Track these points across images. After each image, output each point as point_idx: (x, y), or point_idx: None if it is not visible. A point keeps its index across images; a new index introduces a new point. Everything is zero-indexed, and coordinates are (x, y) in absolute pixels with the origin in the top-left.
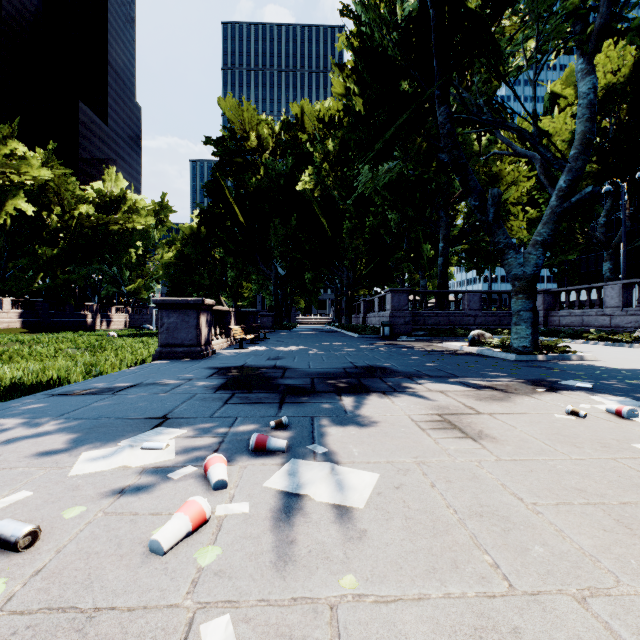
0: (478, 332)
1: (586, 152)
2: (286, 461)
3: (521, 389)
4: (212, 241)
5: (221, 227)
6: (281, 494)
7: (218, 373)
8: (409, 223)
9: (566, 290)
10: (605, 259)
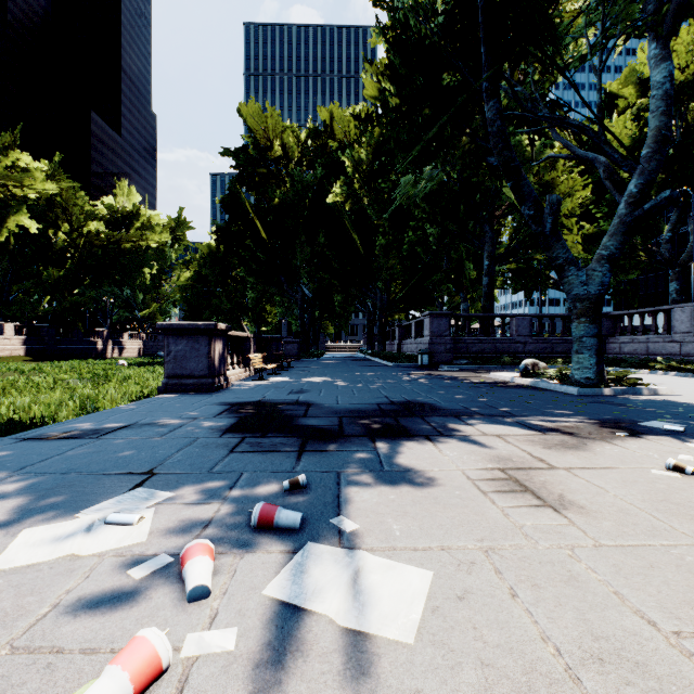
0: (531, 361)
1: (661, 151)
2: (300, 546)
3: (596, 433)
4: (233, 261)
5: (242, 245)
6: (288, 610)
7: (229, 410)
8: (450, 239)
9: (628, 313)
10: (671, 279)
